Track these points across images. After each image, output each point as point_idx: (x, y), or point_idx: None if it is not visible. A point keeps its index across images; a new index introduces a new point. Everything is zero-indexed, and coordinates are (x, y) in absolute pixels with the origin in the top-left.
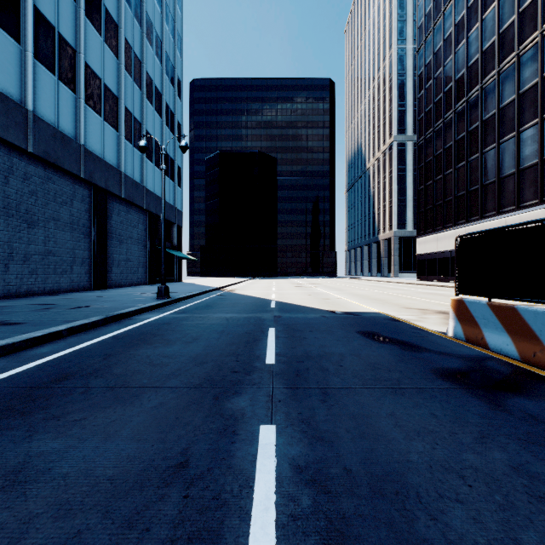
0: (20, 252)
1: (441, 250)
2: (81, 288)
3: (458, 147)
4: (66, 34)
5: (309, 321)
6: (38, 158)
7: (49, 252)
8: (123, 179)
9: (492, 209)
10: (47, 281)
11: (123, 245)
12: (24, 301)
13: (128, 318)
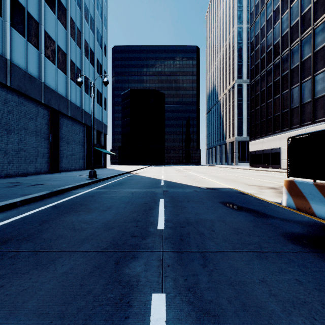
0: (2, 149)
1: (265, 149)
2: (42, 172)
3: (275, 86)
4: (32, 12)
5: (186, 194)
6: (14, 90)
7: (21, 149)
8: (69, 104)
9: (297, 123)
10: (20, 167)
11: (70, 145)
12: (3, 180)
13: (67, 192)
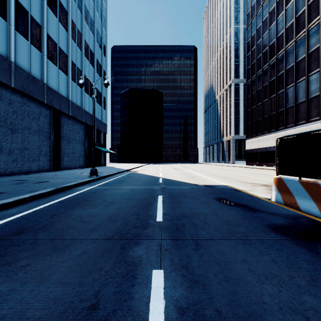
0: (7, 148)
1: (261, 147)
2: (44, 170)
3: (271, 86)
4: (35, 16)
5: (183, 191)
6: (18, 91)
7: (25, 148)
8: (70, 104)
9: (292, 123)
10: (23, 166)
11: (71, 144)
12: (8, 178)
13: (70, 189)
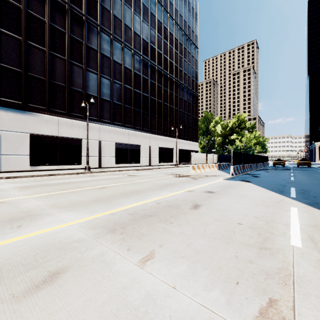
0: None
1: None
2: None
3: None
4: None
5: (272, 180)
6: None
7: None
8: None
9: None
10: None
11: None
12: None
13: None
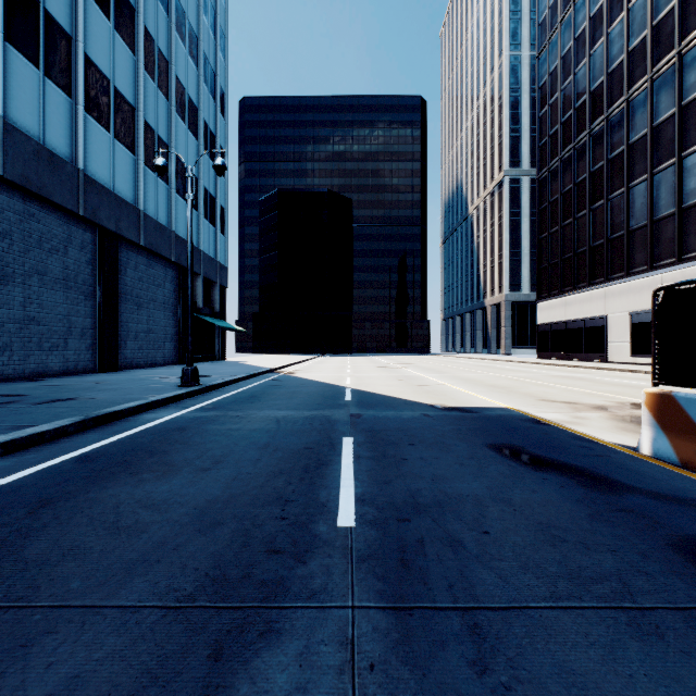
0: None
1: (571, 319)
2: (80, 369)
3: (595, 181)
4: (57, 12)
5: (406, 424)
6: (13, 185)
7: (31, 319)
8: (141, 220)
9: (643, 263)
10: (27, 360)
11: (143, 311)
12: None
13: (124, 418)
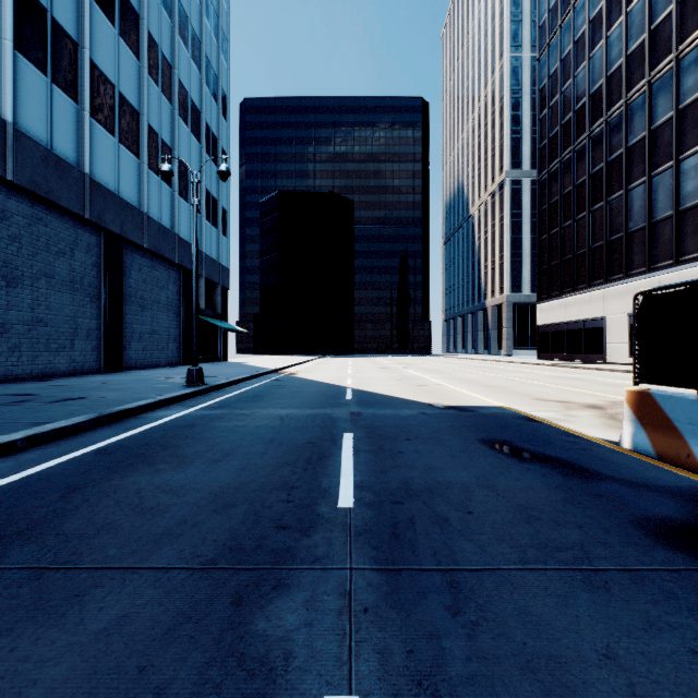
0: None
1: (571, 320)
2: (86, 370)
3: (594, 183)
4: (64, 20)
5: (403, 421)
6: (22, 190)
7: (39, 321)
8: (145, 222)
9: (641, 265)
10: (35, 361)
11: (147, 312)
12: None
13: (135, 416)
